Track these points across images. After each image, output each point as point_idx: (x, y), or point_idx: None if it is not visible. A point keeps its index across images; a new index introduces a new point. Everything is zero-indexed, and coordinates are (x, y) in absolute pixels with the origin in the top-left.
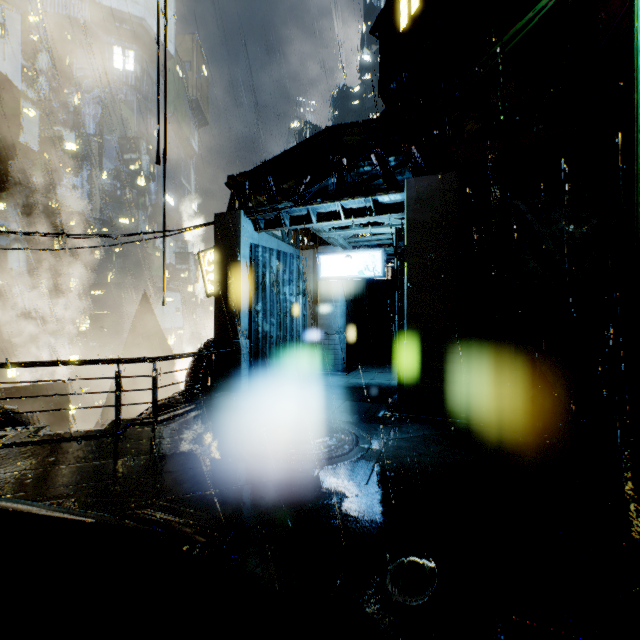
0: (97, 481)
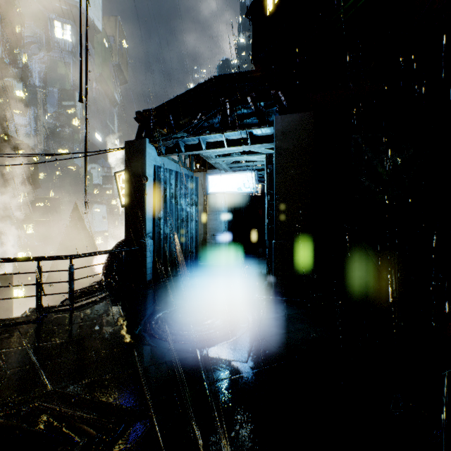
0: (4, 369)
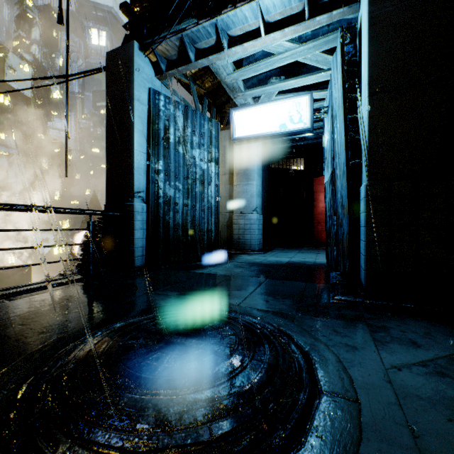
0: None
